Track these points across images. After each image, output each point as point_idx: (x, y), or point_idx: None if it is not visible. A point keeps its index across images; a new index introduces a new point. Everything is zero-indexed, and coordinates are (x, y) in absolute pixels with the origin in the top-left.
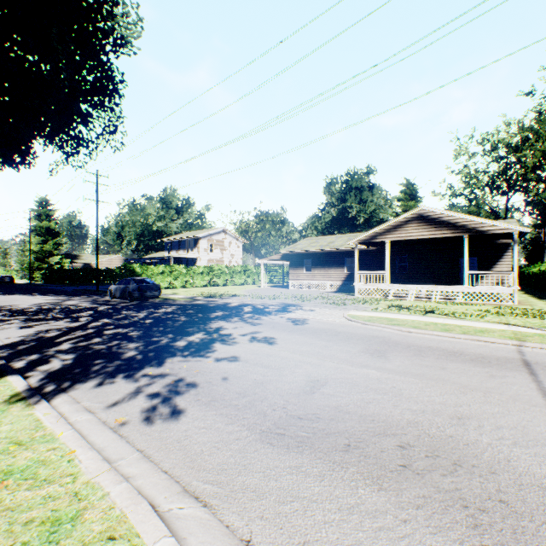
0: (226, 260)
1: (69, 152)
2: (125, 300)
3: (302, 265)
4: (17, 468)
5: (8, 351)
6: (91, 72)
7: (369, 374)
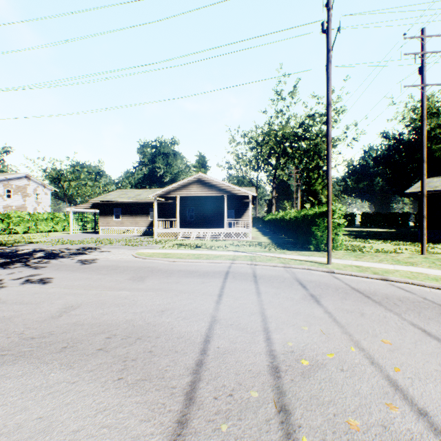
0: (30, 207)
1: None
2: None
3: (112, 213)
4: None
5: None
6: None
7: (121, 294)
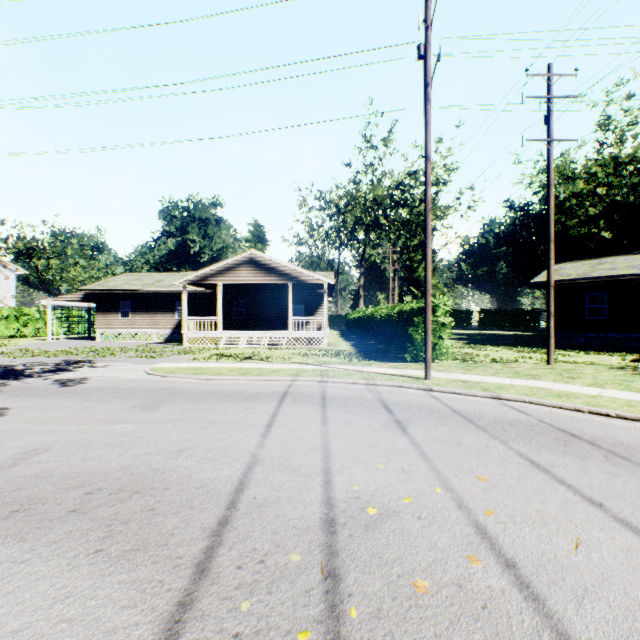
0: None
1: None
2: None
3: (117, 309)
4: None
5: None
6: None
7: (119, 430)
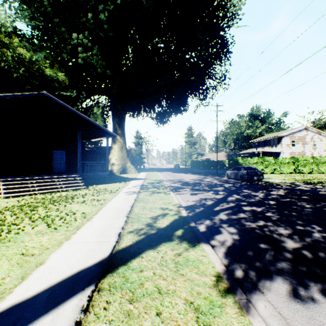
0: (307, 152)
1: (202, 98)
2: (237, 181)
3: None
4: None
5: (191, 212)
6: (215, 46)
7: None
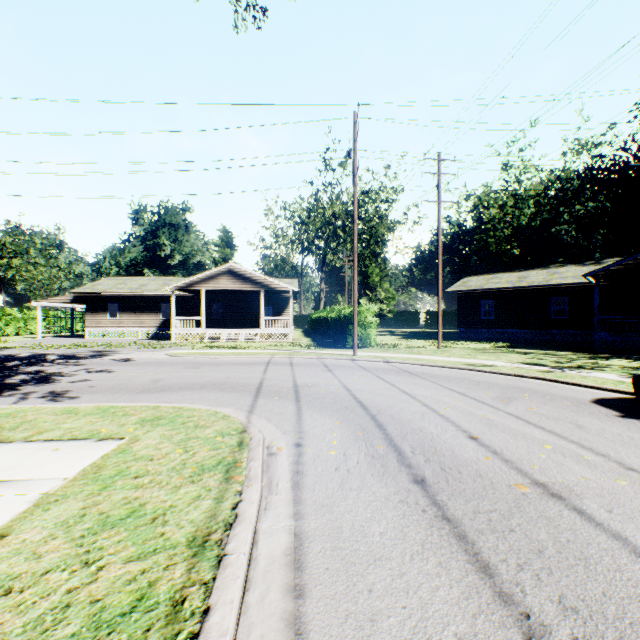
0: None
1: None
2: None
3: (106, 310)
4: (11, 412)
5: None
6: None
7: (189, 374)
